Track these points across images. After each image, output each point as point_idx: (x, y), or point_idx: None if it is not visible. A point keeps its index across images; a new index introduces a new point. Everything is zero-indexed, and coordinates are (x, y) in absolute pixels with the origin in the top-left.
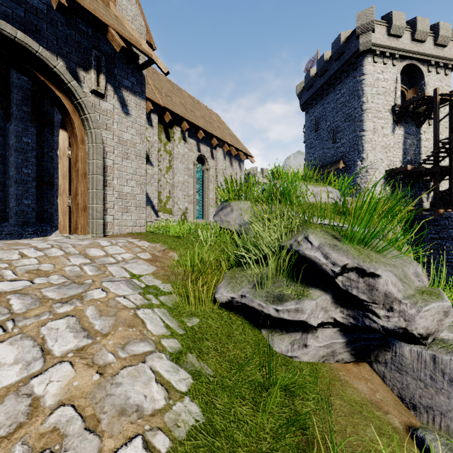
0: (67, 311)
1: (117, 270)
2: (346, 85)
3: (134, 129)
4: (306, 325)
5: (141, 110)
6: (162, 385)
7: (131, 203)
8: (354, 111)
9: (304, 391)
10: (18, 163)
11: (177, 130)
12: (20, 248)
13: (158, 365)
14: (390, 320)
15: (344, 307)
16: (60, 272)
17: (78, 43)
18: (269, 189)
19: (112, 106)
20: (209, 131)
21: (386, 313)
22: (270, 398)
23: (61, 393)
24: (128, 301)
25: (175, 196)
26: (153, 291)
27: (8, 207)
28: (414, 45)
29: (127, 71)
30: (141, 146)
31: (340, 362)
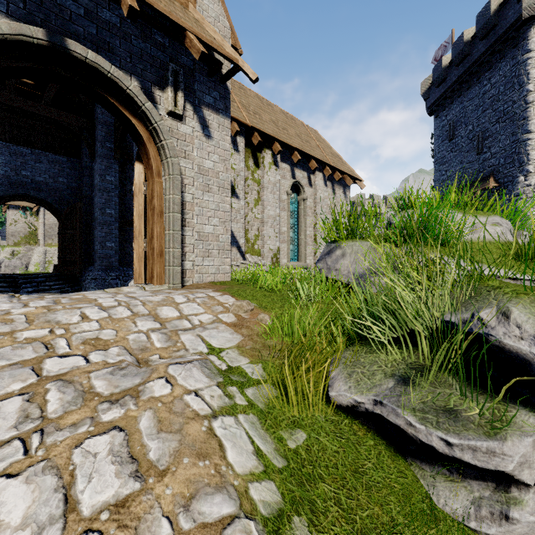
0: (115, 418)
1: (191, 340)
2: (499, 71)
3: (217, 154)
4: (507, 477)
5: (225, 130)
6: None
7: (213, 245)
8: (512, 106)
9: None
10: (101, 204)
11: (267, 154)
12: (83, 307)
13: None
14: None
15: None
16: (122, 343)
17: (153, 58)
18: (400, 223)
19: (191, 129)
20: (306, 151)
21: None
22: None
23: None
24: (201, 401)
25: (264, 234)
26: (237, 380)
27: (93, 250)
28: None
29: (208, 85)
30: (224, 175)
31: None
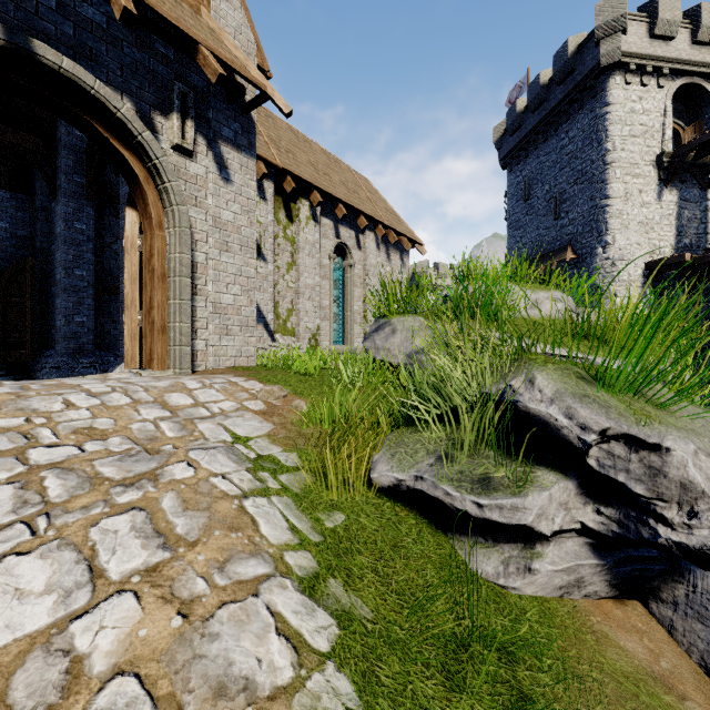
0: (132, 500)
1: (211, 429)
2: (577, 124)
3: (239, 204)
4: (530, 532)
5: (249, 173)
6: (287, 639)
7: (233, 320)
8: (591, 166)
9: (532, 654)
10: (67, 262)
11: (303, 205)
12: (65, 393)
13: (279, 601)
14: (693, 534)
15: (600, 503)
16: (124, 433)
17: (153, 73)
18: (455, 296)
19: (204, 169)
20: (353, 205)
21: (684, 520)
22: (473, 665)
23: (119, 650)
24: (229, 483)
25: (300, 308)
26: (269, 467)
27: (54, 326)
28: (696, 51)
29: (227, 114)
30: (248, 230)
31: (590, 598)
